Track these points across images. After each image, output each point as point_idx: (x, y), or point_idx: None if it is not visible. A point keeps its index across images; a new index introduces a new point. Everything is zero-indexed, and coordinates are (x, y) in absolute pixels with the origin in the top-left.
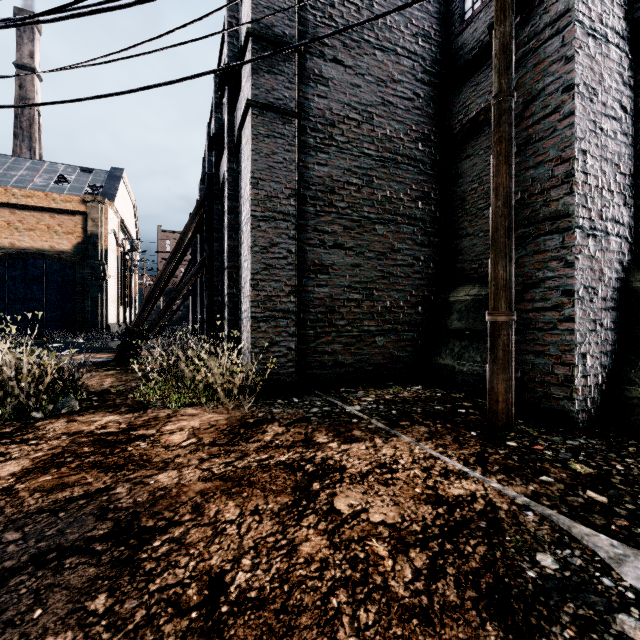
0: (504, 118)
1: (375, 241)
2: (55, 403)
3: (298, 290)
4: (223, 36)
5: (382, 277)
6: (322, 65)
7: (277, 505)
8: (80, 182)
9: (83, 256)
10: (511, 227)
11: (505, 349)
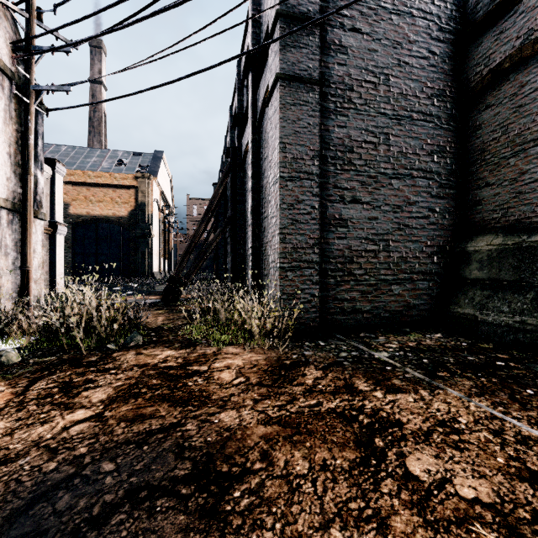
0: None
1: (391, 195)
2: (124, 337)
3: (320, 242)
4: (245, 29)
5: (398, 229)
6: (341, 35)
7: (345, 461)
8: (133, 163)
9: (135, 220)
10: None
11: None
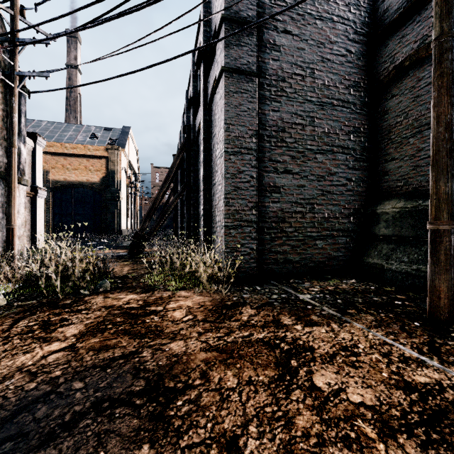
0: (445, 56)
1: (316, 167)
2: (95, 284)
3: (258, 205)
4: (198, 27)
5: (321, 194)
6: (275, 36)
7: (266, 378)
8: (104, 137)
9: (106, 185)
10: (452, 149)
11: (447, 253)
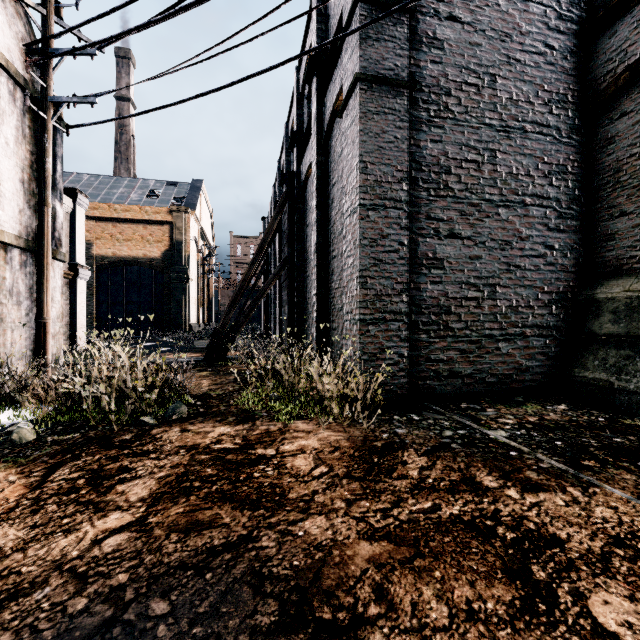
0: None
1: (498, 228)
2: (163, 407)
3: (409, 288)
4: (307, 27)
5: (507, 271)
6: (436, 25)
7: (500, 605)
8: (167, 195)
9: (170, 262)
10: None
11: None
